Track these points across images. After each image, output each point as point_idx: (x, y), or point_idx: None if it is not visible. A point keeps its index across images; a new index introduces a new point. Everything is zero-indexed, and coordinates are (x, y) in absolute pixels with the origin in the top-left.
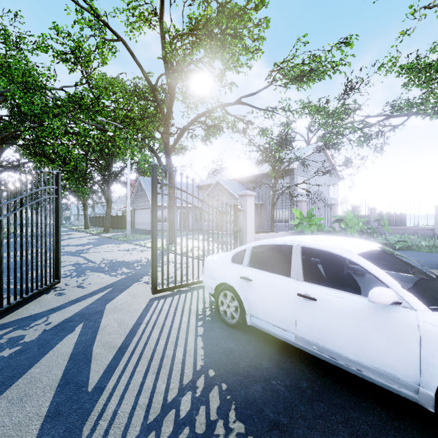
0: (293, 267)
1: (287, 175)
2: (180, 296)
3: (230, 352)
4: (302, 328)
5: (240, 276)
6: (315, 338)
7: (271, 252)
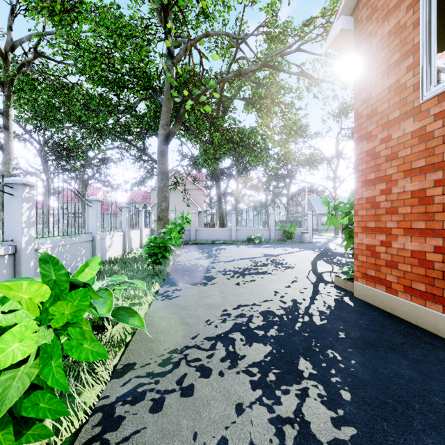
0: None
1: None
2: None
3: None
4: None
5: None
6: None
7: None
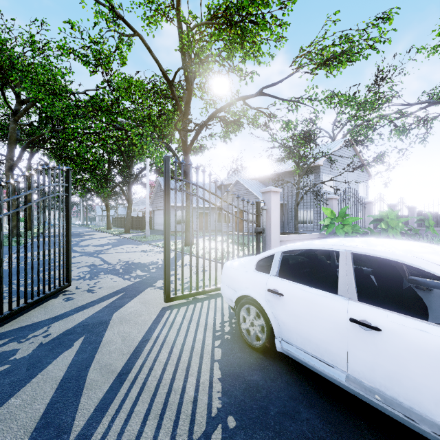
0: (341, 280)
1: (312, 173)
2: (195, 306)
3: (256, 389)
4: (357, 366)
5: (267, 288)
6: (378, 384)
7: (302, 257)
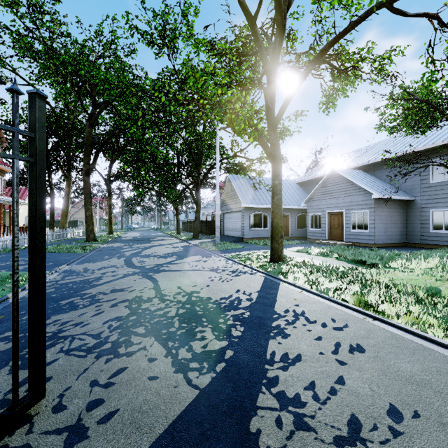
0: None
1: None
2: None
3: None
4: None
5: None
6: None
7: None
